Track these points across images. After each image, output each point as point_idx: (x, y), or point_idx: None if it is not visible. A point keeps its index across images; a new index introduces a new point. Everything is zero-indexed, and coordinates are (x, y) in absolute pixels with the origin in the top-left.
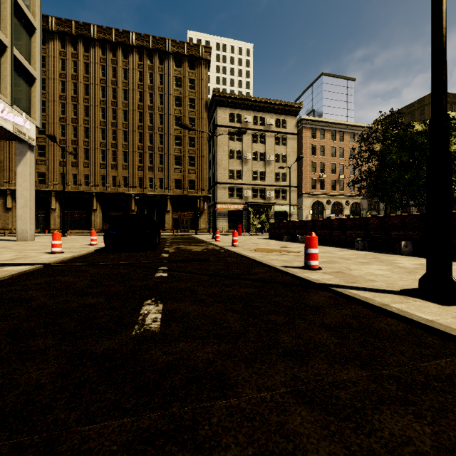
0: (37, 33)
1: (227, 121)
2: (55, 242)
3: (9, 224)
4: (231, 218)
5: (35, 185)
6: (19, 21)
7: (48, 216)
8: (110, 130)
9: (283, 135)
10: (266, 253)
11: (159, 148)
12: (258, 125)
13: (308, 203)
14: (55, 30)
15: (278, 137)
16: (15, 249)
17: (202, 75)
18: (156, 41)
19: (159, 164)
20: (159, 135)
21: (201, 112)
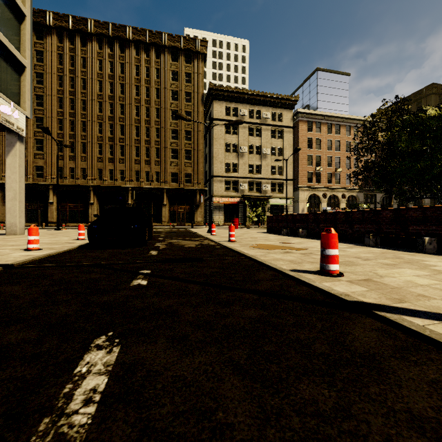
0: (27, 20)
1: (223, 114)
2: (32, 238)
3: None
4: (228, 211)
5: (33, 179)
6: (7, 6)
7: (46, 209)
8: (107, 124)
9: (280, 128)
10: (267, 250)
11: (156, 142)
12: (255, 118)
13: (304, 196)
14: (52, 25)
15: (274, 131)
16: None
17: (198, 68)
18: (152, 35)
19: (155, 158)
20: (155, 129)
21: (197, 105)
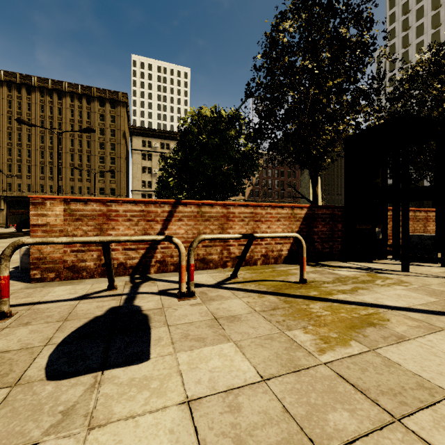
0: None
1: (140, 146)
2: None
3: None
4: None
5: None
6: None
7: None
8: (47, 152)
9: None
10: None
11: (87, 165)
12: (165, 149)
13: None
14: (3, 79)
15: None
16: None
17: (121, 112)
18: (84, 89)
19: (87, 177)
20: (87, 156)
21: (120, 139)
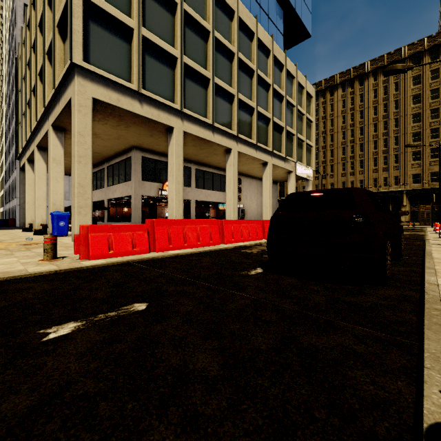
0: (313, 124)
1: None
2: None
3: None
4: None
5: None
6: (307, 124)
7: None
8: (348, 147)
9: None
10: None
11: (394, 149)
12: None
13: None
14: None
15: None
16: None
17: None
18: (390, 56)
19: (393, 164)
20: (393, 138)
21: None
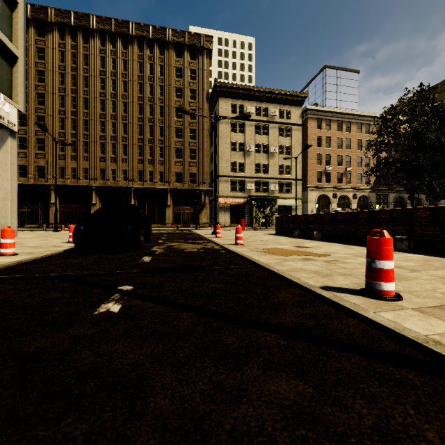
0: (19, 8)
1: (229, 112)
2: (5, 241)
3: None
4: (234, 212)
5: (35, 179)
6: None
7: (48, 210)
8: (109, 123)
9: (288, 126)
10: (281, 256)
11: (160, 141)
12: (262, 115)
13: (314, 196)
14: (54, 21)
15: (282, 129)
16: None
17: (203, 65)
18: (156, 31)
19: (159, 157)
20: (159, 127)
21: (202, 103)
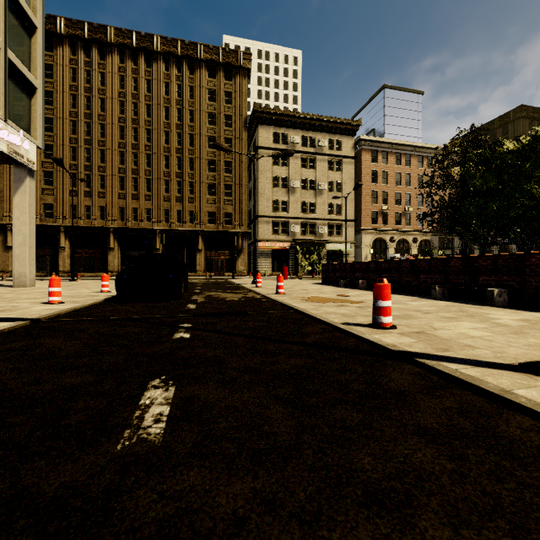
0: (38, 33)
1: (271, 142)
2: (53, 290)
3: (10, 265)
4: (276, 258)
5: (41, 219)
6: (16, 17)
7: (56, 256)
8: (130, 153)
9: (338, 158)
10: (319, 303)
11: (189, 175)
12: (308, 146)
13: (368, 240)
14: (64, 33)
15: (331, 162)
16: (6, 297)
17: (241, 86)
18: (185, 46)
19: (189, 194)
20: (189, 159)
21: (239, 131)
